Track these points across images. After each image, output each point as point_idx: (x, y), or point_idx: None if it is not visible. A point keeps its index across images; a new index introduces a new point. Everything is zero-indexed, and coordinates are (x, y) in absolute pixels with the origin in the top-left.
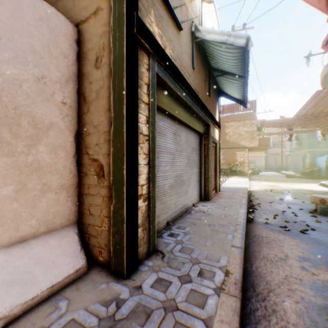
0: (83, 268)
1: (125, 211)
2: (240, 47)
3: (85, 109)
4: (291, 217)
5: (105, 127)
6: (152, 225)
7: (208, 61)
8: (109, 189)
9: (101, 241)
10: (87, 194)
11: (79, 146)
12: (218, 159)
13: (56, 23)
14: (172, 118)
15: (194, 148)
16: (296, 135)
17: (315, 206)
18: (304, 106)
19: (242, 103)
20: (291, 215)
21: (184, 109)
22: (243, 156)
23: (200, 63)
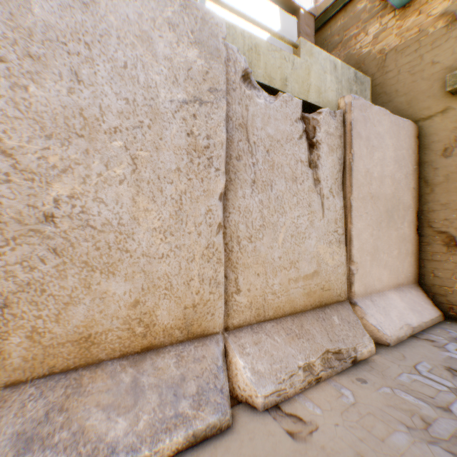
0: (440, 316)
1: None
2: None
3: (426, 190)
4: None
5: (456, 205)
6: None
7: None
8: None
9: (451, 299)
10: (429, 260)
11: (416, 221)
12: None
13: (409, 130)
14: None
15: None
16: None
17: None
18: None
19: None
20: None
21: None
22: None
23: None
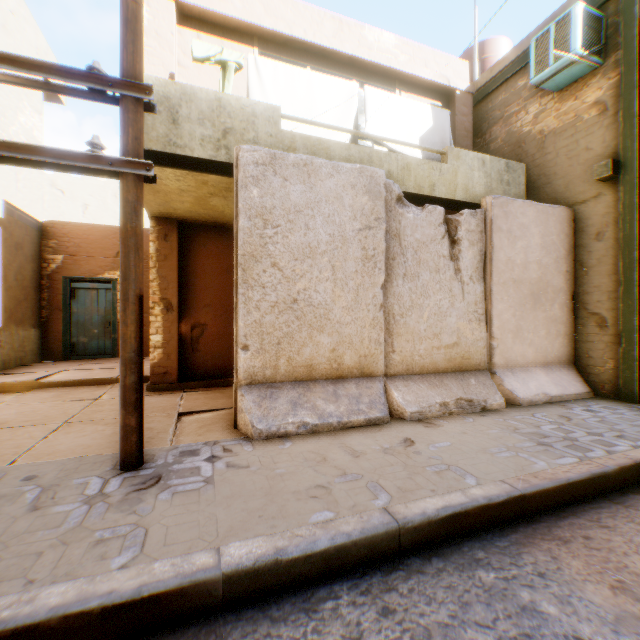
0: (589, 393)
1: (635, 352)
2: None
3: (580, 273)
4: None
5: (607, 287)
6: None
7: None
8: (613, 337)
9: (602, 378)
10: (583, 341)
11: (572, 303)
12: None
13: (561, 216)
14: None
15: None
16: None
17: None
18: None
19: None
20: None
21: None
22: None
23: None
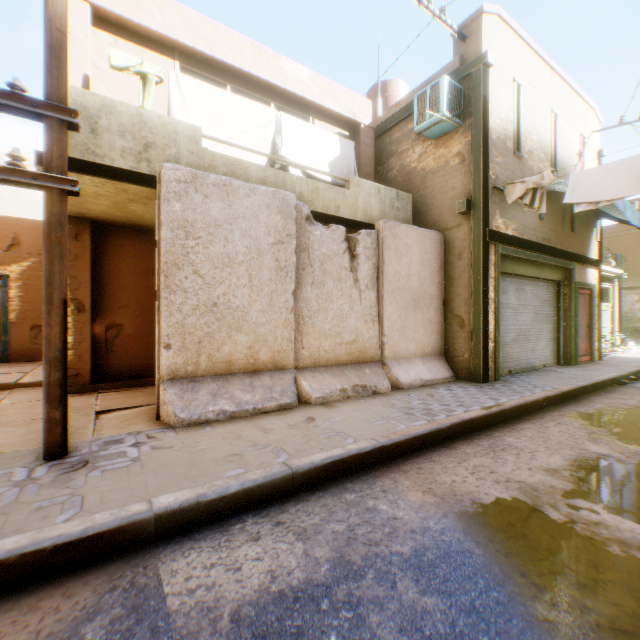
0: (454, 377)
1: (481, 345)
2: None
3: (449, 284)
4: None
5: (465, 296)
6: (497, 361)
7: None
8: (469, 334)
9: (463, 365)
10: (451, 337)
11: (444, 307)
12: (596, 312)
13: (436, 239)
14: (514, 275)
15: (545, 300)
16: None
17: None
18: None
19: None
20: None
21: (528, 264)
22: None
23: (552, 203)
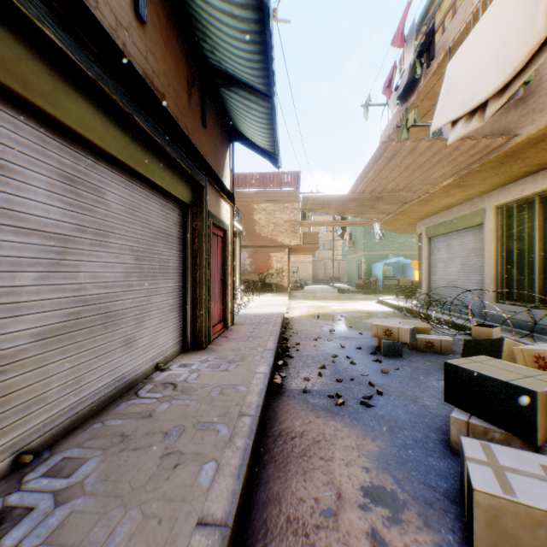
0: None
1: None
2: (253, 4)
3: None
4: (347, 367)
5: None
6: None
7: (198, 46)
8: None
9: None
10: None
11: None
12: (230, 262)
13: None
14: (55, 127)
15: (162, 234)
16: (351, 232)
17: (379, 341)
18: (364, 175)
19: (272, 160)
20: (346, 363)
21: (105, 115)
22: (281, 259)
23: (172, 31)
